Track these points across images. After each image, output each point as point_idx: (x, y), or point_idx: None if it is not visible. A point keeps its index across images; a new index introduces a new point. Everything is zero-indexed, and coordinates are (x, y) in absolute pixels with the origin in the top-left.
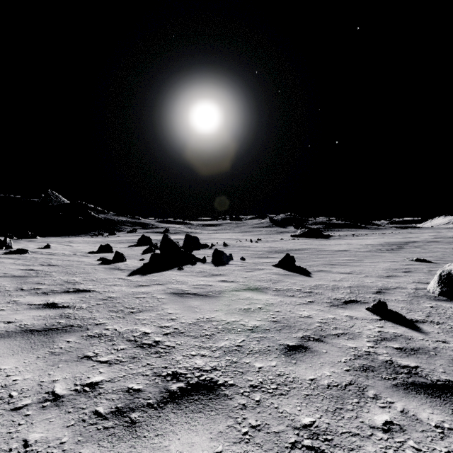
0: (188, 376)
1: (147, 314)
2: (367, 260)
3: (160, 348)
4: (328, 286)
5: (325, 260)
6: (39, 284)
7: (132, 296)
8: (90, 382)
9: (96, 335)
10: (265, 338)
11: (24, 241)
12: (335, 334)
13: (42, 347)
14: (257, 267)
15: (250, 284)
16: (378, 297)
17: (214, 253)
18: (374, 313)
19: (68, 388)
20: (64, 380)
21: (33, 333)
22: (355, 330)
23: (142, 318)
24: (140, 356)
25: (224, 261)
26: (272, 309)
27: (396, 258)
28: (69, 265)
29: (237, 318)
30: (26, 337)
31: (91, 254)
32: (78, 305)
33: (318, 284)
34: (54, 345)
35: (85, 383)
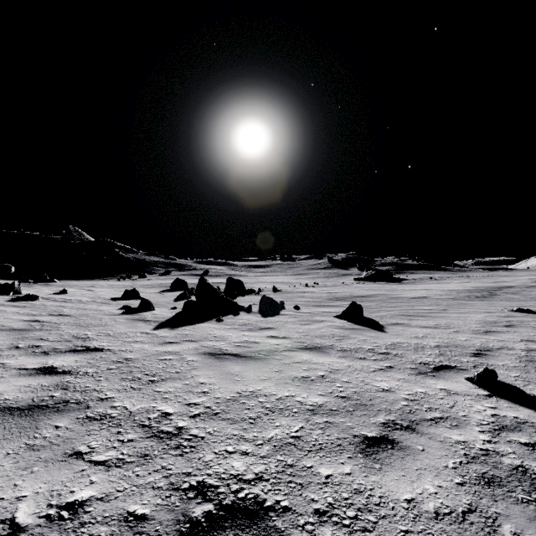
0: (221, 490)
1: (171, 384)
2: (454, 309)
3: (183, 440)
4: (409, 345)
5: (400, 310)
6: (41, 340)
7: (154, 357)
8: (72, 501)
9: (98, 416)
10: (332, 425)
11: (40, 284)
12: (430, 419)
13: (18, 436)
14: (315, 318)
15: (307, 341)
16: (479, 362)
17: (261, 300)
18: (478, 385)
19: (36, 512)
20: (35, 496)
21: (12, 413)
22: (458, 412)
23: (164, 390)
24: (153, 453)
25: (274, 310)
26: (338, 378)
27: (491, 308)
28: (84, 315)
29: (292, 392)
30: (1, 420)
31: (114, 301)
32: (83, 370)
33: (395, 343)
34: (36, 433)
35: (64, 502)
